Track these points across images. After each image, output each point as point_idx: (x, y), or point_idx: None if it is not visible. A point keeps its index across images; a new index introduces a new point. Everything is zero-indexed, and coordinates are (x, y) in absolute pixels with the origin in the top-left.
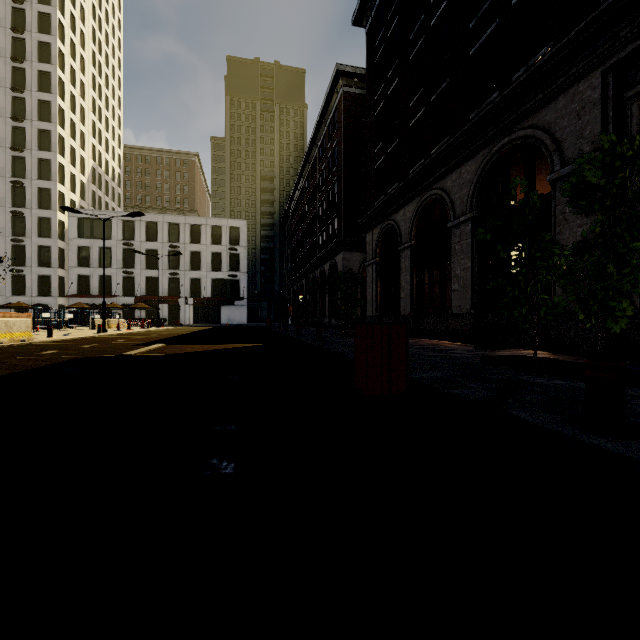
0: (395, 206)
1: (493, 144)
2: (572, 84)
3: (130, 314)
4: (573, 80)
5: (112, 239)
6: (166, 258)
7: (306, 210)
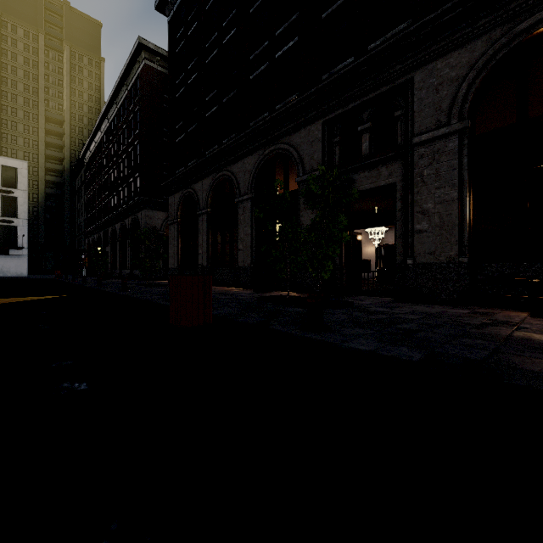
0: (194, 178)
1: (265, 148)
2: (308, 124)
3: None
4: (309, 122)
5: None
6: None
7: (104, 164)
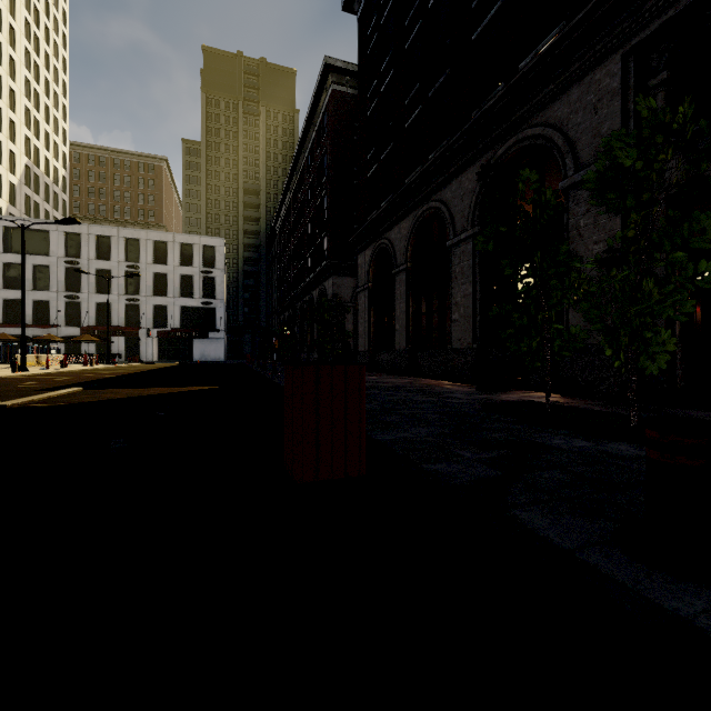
0: (389, 222)
1: (498, 146)
2: (588, 71)
3: (75, 348)
4: (589, 66)
5: (51, 255)
6: (122, 280)
7: (294, 228)
